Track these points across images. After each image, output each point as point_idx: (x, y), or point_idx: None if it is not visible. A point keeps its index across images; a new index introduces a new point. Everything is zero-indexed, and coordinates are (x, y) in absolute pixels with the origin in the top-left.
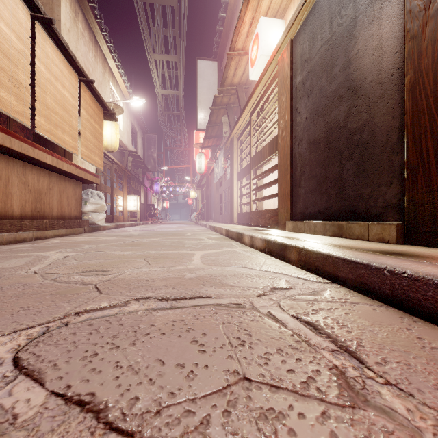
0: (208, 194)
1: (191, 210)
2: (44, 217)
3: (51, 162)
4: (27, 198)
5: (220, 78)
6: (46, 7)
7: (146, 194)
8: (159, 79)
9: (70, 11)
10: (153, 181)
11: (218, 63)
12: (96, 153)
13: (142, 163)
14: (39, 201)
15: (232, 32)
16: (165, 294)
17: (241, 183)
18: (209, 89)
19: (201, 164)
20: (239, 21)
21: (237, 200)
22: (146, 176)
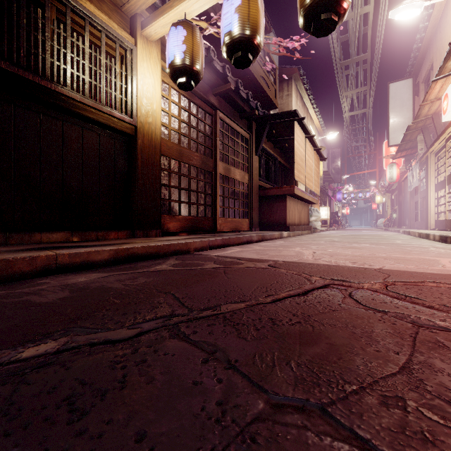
0: (400, 200)
1: (377, 216)
2: (300, 224)
3: (307, 198)
4: (297, 216)
5: (415, 92)
6: (284, 104)
7: (330, 203)
8: (347, 106)
9: (295, 99)
10: (335, 190)
11: (413, 79)
12: (317, 186)
13: (329, 178)
14: (299, 217)
15: (429, 56)
16: (392, 244)
17: (439, 193)
18: (401, 107)
19: (392, 174)
20: (429, 90)
21: (433, 209)
22: (328, 187)
